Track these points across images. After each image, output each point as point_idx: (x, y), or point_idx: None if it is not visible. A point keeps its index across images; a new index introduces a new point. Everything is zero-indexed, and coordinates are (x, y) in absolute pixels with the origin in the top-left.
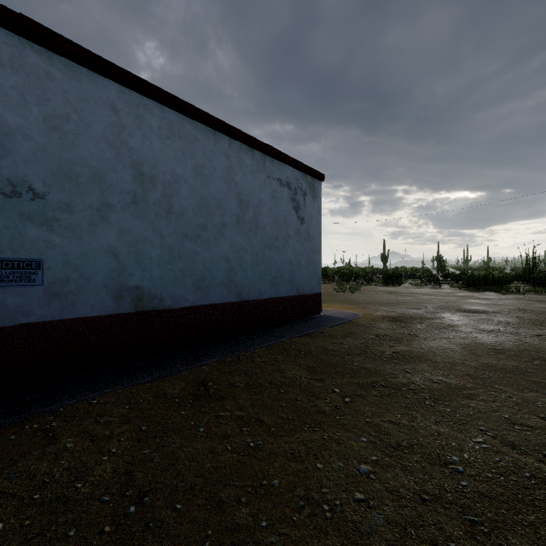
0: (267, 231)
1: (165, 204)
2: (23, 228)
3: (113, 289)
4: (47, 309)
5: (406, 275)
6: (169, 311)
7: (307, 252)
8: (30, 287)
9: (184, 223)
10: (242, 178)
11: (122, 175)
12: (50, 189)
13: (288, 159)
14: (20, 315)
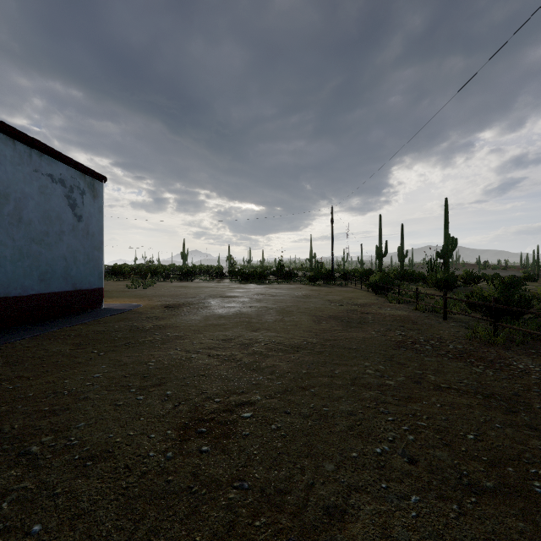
0: (34, 226)
1: None
2: None
3: None
4: None
5: (201, 272)
6: None
7: (86, 248)
8: None
9: None
10: None
11: None
12: None
13: (62, 156)
14: None
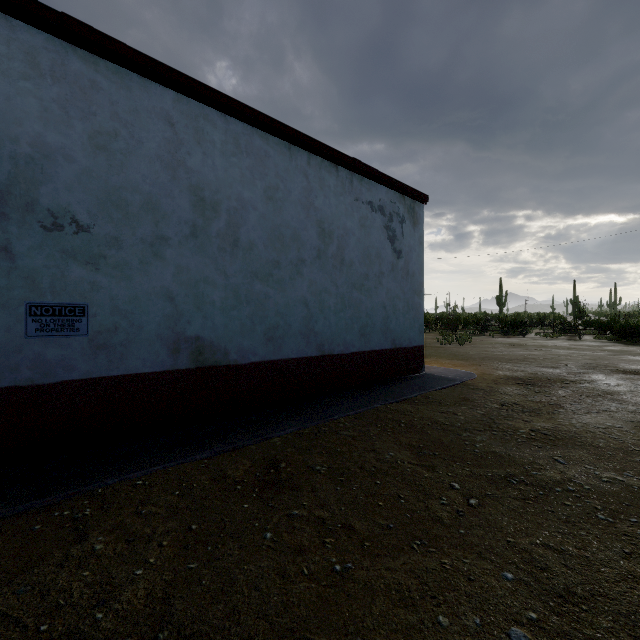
0: (355, 268)
1: (230, 236)
2: (65, 267)
3: (169, 340)
4: (92, 363)
5: (531, 323)
6: (235, 367)
7: (405, 293)
8: (73, 338)
9: (253, 260)
10: (324, 202)
11: (179, 201)
12: (96, 221)
13: (382, 176)
14: (61, 370)
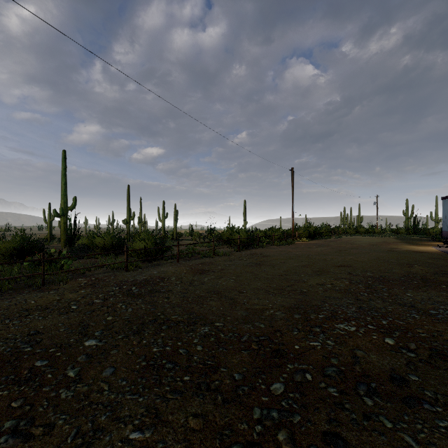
0: None
1: None
2: None
3: None
4: None
5: None
6: None
7: None
8: None
9: None
10: None
11: None
12: None
13: None
14: None
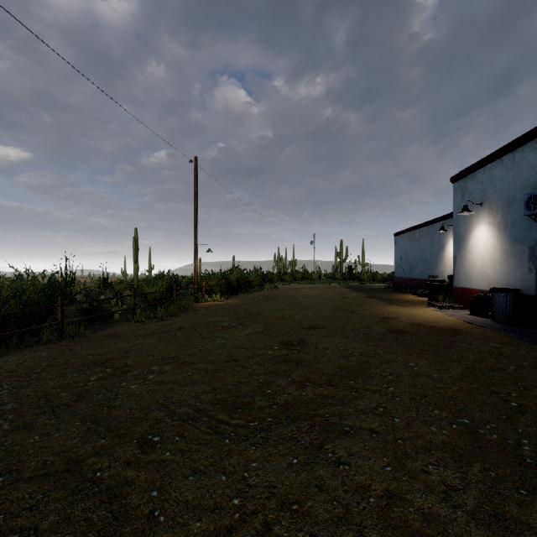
0: None
1: None
2: None
3: None
4: None
5: None
6: None
7: None
8: None
9: None
10: None
11: None
12: None
13: None
14: None
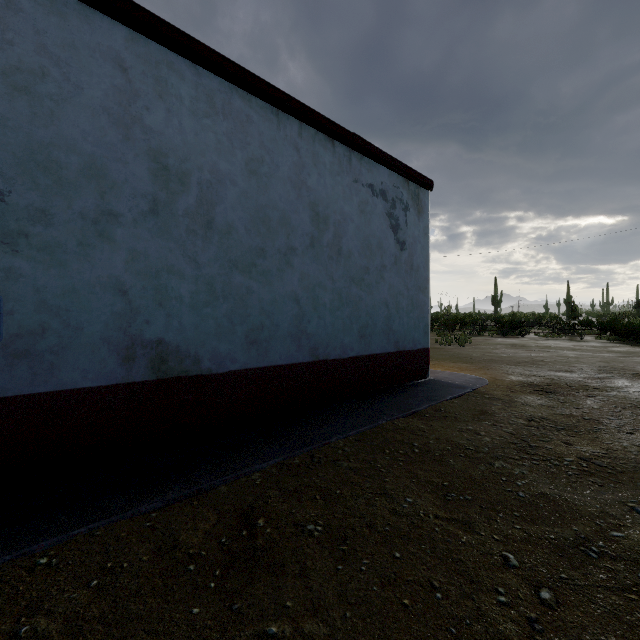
0: (353, 260)
1: (203, 215)
2: None
3: (120, 345)
4: (7, 377)
5: (528, 323)
6: (208, 378)
7: (409, 290)
8: None
9: (232, 246)
10: (318, 182)
11: (134, 168)
12: (13, 186)
13: (384, 156)
14: None
